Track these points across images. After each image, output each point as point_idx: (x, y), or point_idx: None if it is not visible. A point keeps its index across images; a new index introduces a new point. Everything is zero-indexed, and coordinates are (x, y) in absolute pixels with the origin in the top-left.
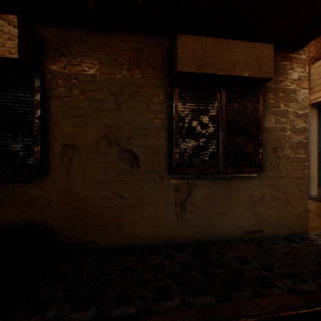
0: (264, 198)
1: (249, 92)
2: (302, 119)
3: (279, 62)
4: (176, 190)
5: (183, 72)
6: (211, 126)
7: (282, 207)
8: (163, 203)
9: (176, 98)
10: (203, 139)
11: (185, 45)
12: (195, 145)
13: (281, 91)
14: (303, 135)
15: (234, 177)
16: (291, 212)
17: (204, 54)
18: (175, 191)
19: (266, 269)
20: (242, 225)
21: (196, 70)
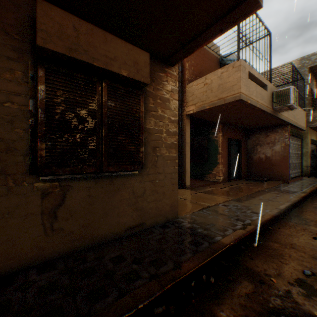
0: (145, 193)
1: (131, 93)
2: (174, 125)
3: (157, 72)
4: (44, 196)
5: (47, 49)
6: (91, 121)
7: (160, 199)
8: (22, 215)
9: (43, 80)
10: (81, 134)
11: (50, 16)
12: (71, 140)
13: (159, 98)
14: (175, 138)
15: (117, 176)
16: (166, 203)
17: (77, 37)
18: (42, 197)
19: (137, 262)
20: (125, 222)
21: (66, 52)
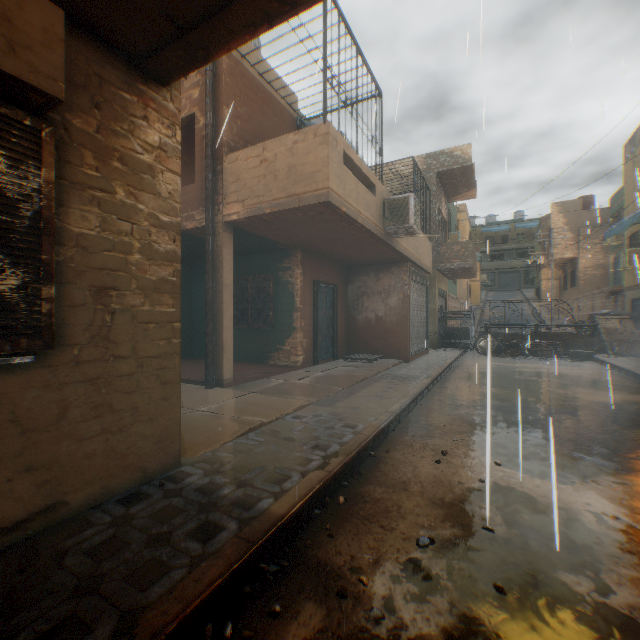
0: (68, 416)
1: (2, 116)
2: (170, 234)
3: (114, 87)
4: None
5: None
6: None
7: (124, 427)
8: None
9: None
10: None
11: None
12: None
13: (120, 158)
14: (173, 268)
15: None
16: (145, 433)
17: None
18: None
19: None
20: None
21: None
